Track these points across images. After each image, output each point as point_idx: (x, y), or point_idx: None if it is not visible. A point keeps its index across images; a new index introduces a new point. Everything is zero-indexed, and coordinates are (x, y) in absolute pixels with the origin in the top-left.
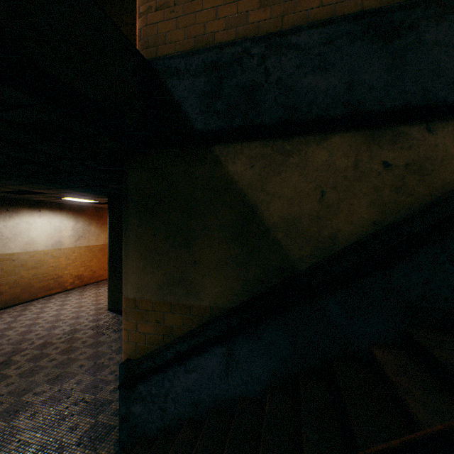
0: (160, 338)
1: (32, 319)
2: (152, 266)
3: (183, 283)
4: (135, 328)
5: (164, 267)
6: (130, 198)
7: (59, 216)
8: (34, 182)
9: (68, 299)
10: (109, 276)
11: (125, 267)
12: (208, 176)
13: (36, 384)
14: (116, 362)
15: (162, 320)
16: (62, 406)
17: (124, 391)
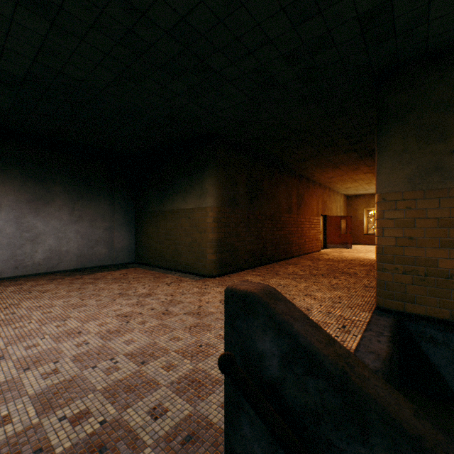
0: None
1: None
2: None
3: None
4: None
5: None
6: None
7: None
8: None
9: None
10: None
11: None
12: None
13: None
14: None
15: None
16: None
17: None
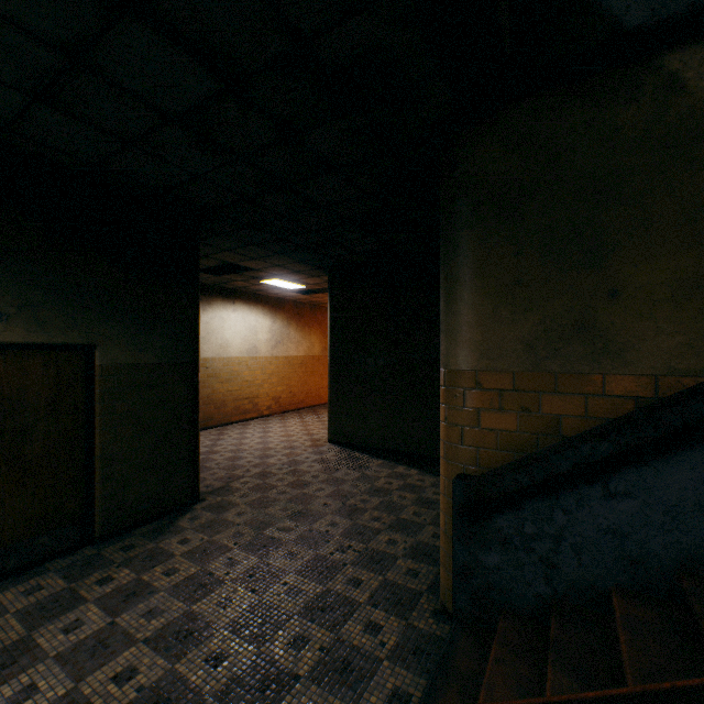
0: (529, 439)
1: (234, 444)
2: (510, 310)
3: (583, 335)
4: (474, 422)
5: (539, 310)
6: (465, 199)
7: (255, 311)
8: (252, 242)
9: (268, 426)
10: (330, 391)
11: (452, 318)
12: (647, 119)
13: (275, 518)
14: (375, 507)
15: (533, 406)
16: (323, 551)
17: (463, 525)
